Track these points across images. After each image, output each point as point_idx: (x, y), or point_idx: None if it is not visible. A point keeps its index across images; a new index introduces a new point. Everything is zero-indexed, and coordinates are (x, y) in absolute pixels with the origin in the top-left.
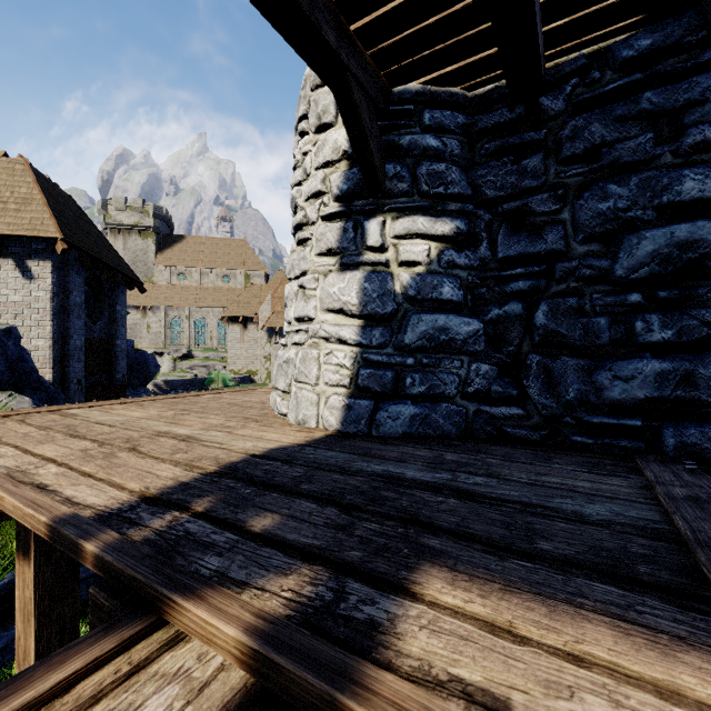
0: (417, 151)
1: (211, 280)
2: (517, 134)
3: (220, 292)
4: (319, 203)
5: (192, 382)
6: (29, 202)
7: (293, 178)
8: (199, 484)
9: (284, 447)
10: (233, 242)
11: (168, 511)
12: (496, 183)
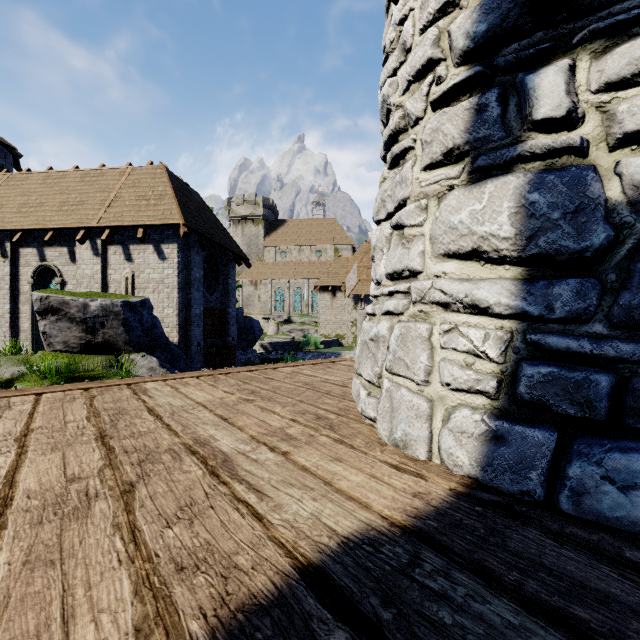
0: None
1: (306, 256)
2: None
3: (314, 266)
4: (428, 83)
5: (289, 344)
6: (163, 197)
7: (384, 71)
8: None
9: (374, 535)
10: (325, 221)
11: None
12: None
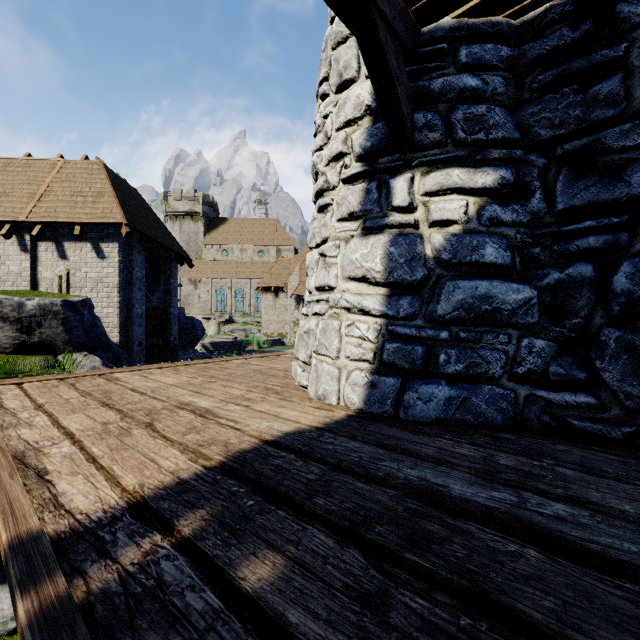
0: (451, 94)
1: (249, 255)
2: (582, 56)
3: (256, 266)
4: (340, 166)
5: (232, 344)
6: (102, 195)
7: (314, 144)
8: (198, 485)
9: (301, 430)
10: (267, 222)
11: (150, 532)
12: (553, 120)
